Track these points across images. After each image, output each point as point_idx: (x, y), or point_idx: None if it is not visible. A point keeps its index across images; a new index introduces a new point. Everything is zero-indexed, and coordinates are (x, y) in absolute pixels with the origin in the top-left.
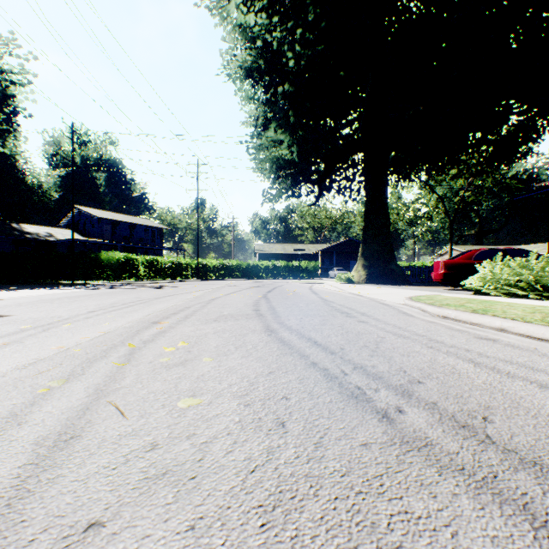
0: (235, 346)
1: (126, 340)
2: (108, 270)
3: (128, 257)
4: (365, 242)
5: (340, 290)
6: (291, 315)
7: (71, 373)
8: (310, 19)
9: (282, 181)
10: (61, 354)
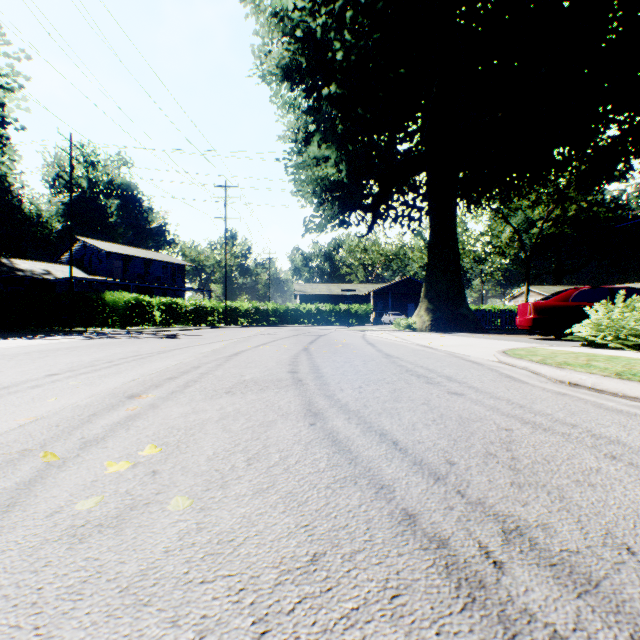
0: (247, 457)
1: (53, 440)
2: (114, 315)
3: (139, 299)
4: (430, 280)
5: (402, 340)
6: (344, 380)
7: None
8: (363, 1)
9: (328, 207)
10: None
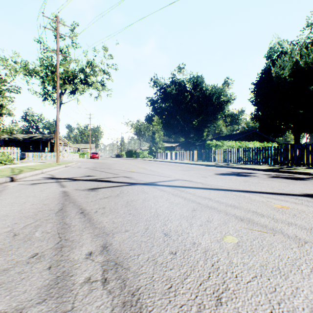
0: None
1: None
2: None
3: None
4: None
5: None
6: None
7: None
8: None
9: None
10: None
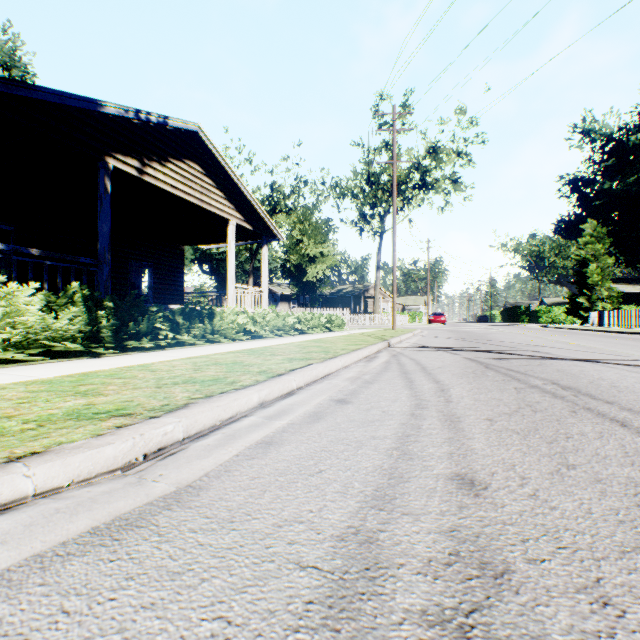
0: None
1: None
2: None
3: None
4: None
5: None
6: None
7: None
8: None
9: None
10: None
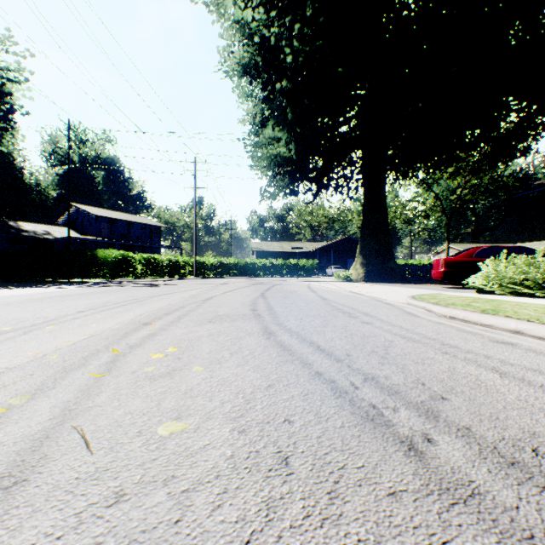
0: (230, 352)
1: (111, 345)
2: (105, 268)
3: (125, 255)
4: (364, 240)
5: (338, 288)
6: (290, 315)
7: (40, 387)
8: (309, 14)
9: (280, 179)
10: (35, 362)
